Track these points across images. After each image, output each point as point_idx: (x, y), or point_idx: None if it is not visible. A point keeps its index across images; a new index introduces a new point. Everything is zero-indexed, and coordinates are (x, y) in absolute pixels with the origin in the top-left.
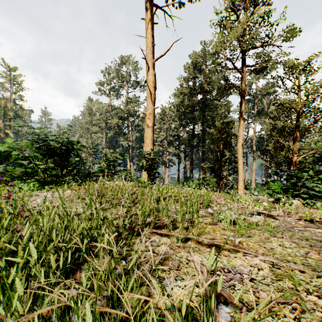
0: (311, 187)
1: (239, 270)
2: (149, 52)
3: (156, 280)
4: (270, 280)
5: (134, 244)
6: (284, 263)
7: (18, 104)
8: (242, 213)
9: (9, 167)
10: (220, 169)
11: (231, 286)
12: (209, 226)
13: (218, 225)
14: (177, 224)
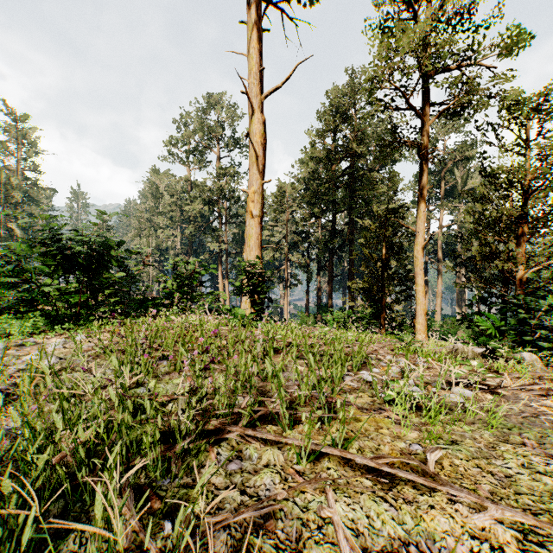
0: (552, 327)
1: (446, 550)
2: (254, 82)
3: None
4: None
5: (202, 468)
6: (550, 527)
7: (30, 178)
8: (429, 380)
9: None
10: (382, 293)
11: None
12: (367, 416)
13: (385, 411)
14: (301, 411)
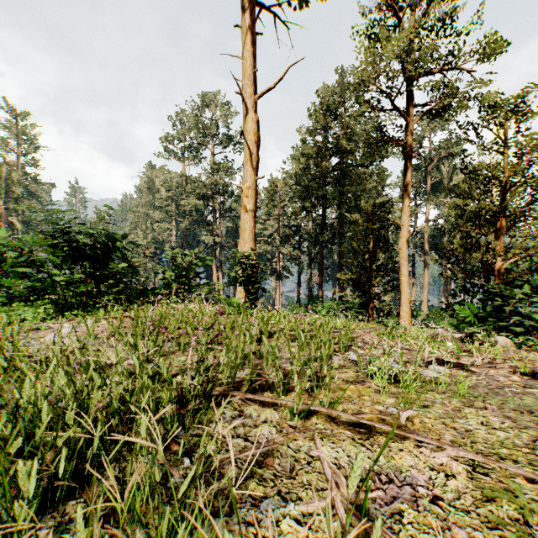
0: (527, 315)
1: (410, 479)
2: (248, 83)
3: (247, 501)
4: (472, 501)
5: (211, 423)
6: (495, 463)
7: (30, 174)
8: (409, 360)
9: (7, 280)
10: (369, 283)
11: (395, 514)
12: (351, 386)
13: (367, 383)
14: (293, 382)
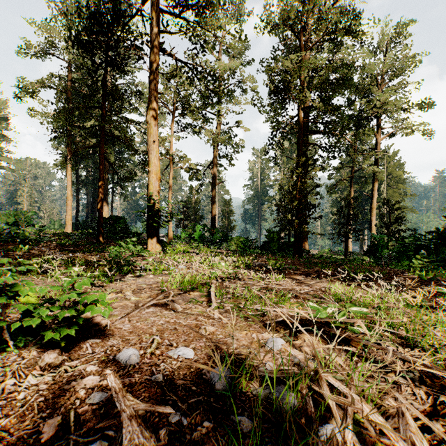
0: None
1: None
2: None
3: None
4: None
5: None
6: None
7: None
8: None
9: None
10: None
11: None
12: None
13: None
14: None
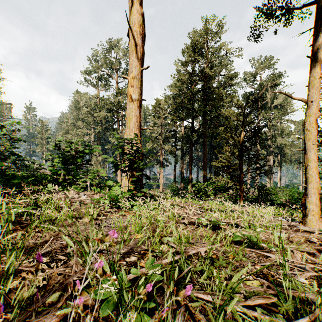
0: None
1: None
2: None
3: None
4: None
5: None
6: None
7: None
8: None
9: None
10: (242, 170)
11: None
12: None
13: None
14: None
